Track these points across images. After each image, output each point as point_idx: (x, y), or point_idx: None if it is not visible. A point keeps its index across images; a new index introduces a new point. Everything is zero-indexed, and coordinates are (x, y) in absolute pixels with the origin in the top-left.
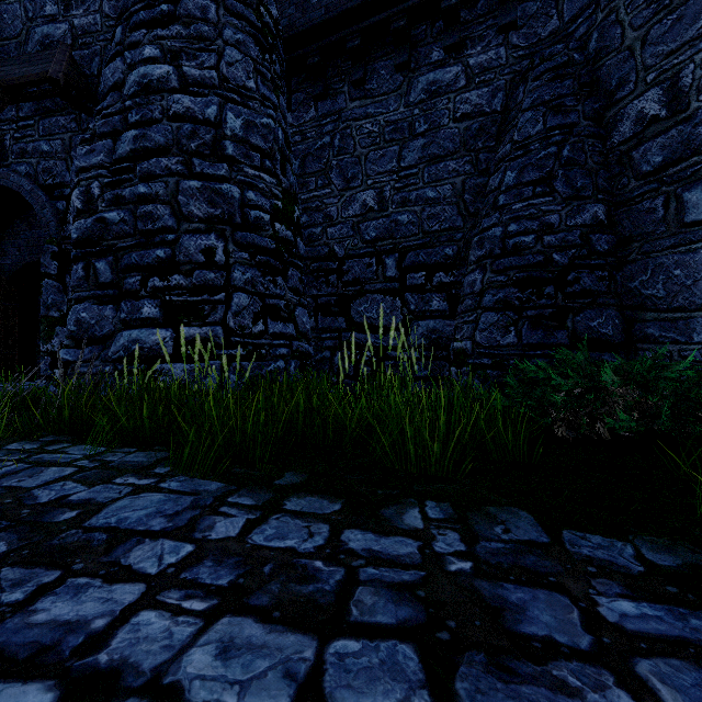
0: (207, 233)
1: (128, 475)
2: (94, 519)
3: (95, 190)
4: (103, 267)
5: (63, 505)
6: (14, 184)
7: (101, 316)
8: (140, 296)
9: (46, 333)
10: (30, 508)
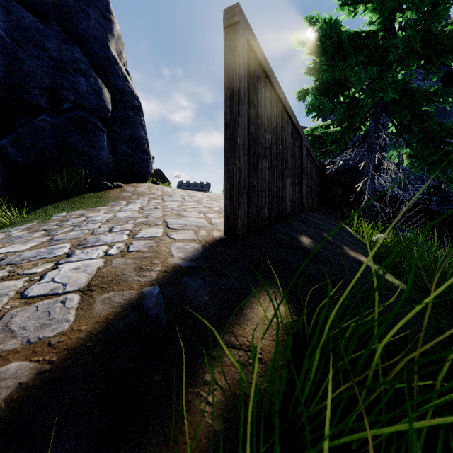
0: None
1: None
2: None
3: None
4: None
5: None
6: None
7: None
8: None
9: None
10: None
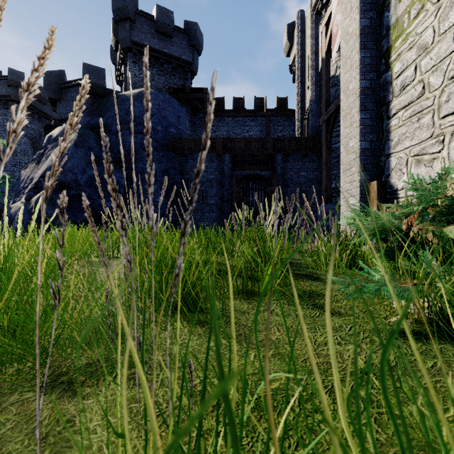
0: None
1: None
2: None
3: None
4: None
5: None
6: None
7: None
8: None
9: None
10: None
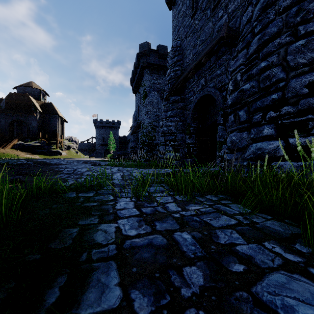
0: (310, 72)
1: (273, 242)
2: (258, 287)
3: (238, 77)
4: (242, 113)
5: (232, 252)
6: (209, 92)
7: (241, 137)
8: (261, 124)
9: (219, 148)
10: (215, 245)
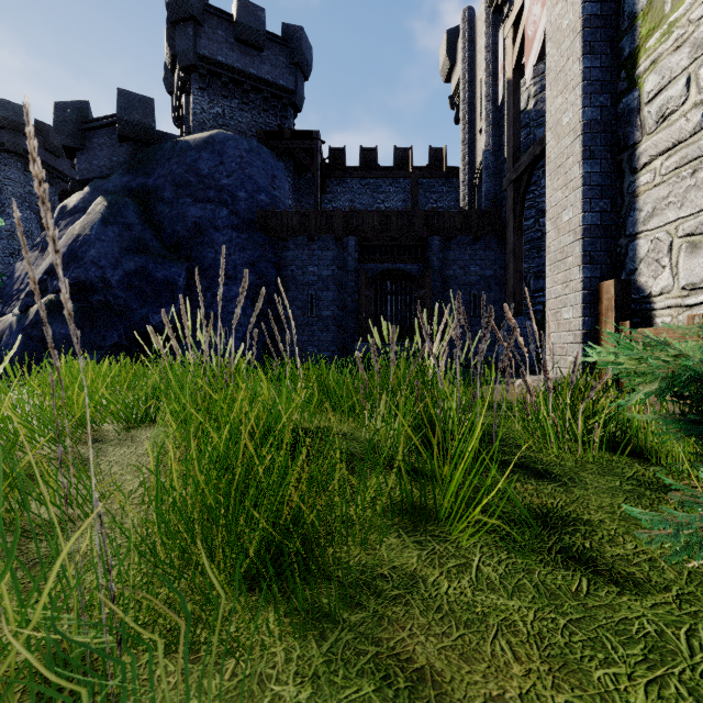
0: None
1: None
2: None
3: None
4: None
5: None
6: None
7: None
8: None
9: None
10: None
